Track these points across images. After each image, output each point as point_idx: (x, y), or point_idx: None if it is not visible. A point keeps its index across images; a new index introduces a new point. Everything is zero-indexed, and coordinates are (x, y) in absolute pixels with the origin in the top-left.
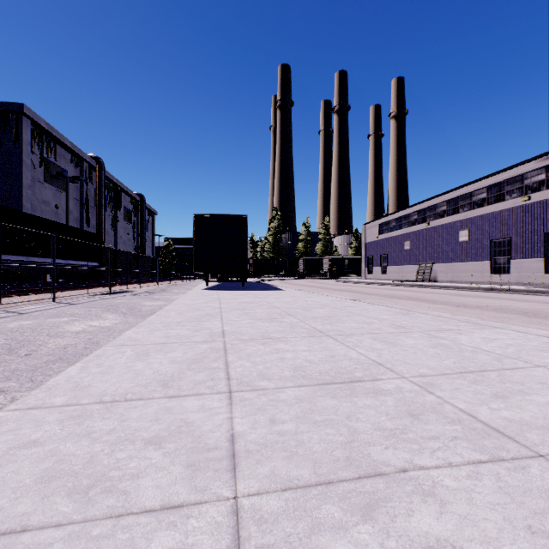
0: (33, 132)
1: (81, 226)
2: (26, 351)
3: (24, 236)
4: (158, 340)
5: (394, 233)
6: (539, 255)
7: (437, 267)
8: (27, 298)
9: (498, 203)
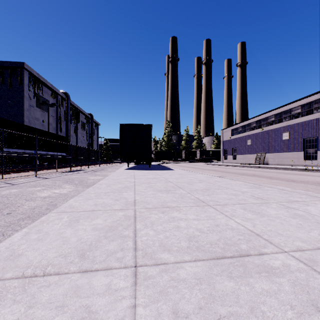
0: (29, 78)
1: (57, 132)
2: (8, 211)
3: (22, 138)
4: (89, 207)
5: (240, 135)
6: None
7: (268, 155)
8: (21, 174)
9: (309, 115)
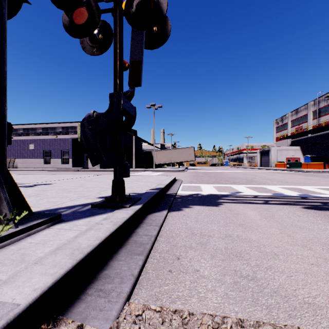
0: None
1: None
2: None
3: None
4: None
5: None
6: (60, 157)
7: (18, 160)
8: None
9: (47, 136)
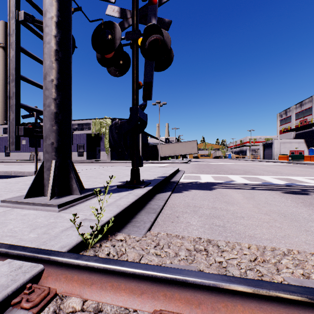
0: None
1: None
2: None
3: None
4: None
5: None
6: (76, 151)
7: (41, 153)
8: None
9: None
